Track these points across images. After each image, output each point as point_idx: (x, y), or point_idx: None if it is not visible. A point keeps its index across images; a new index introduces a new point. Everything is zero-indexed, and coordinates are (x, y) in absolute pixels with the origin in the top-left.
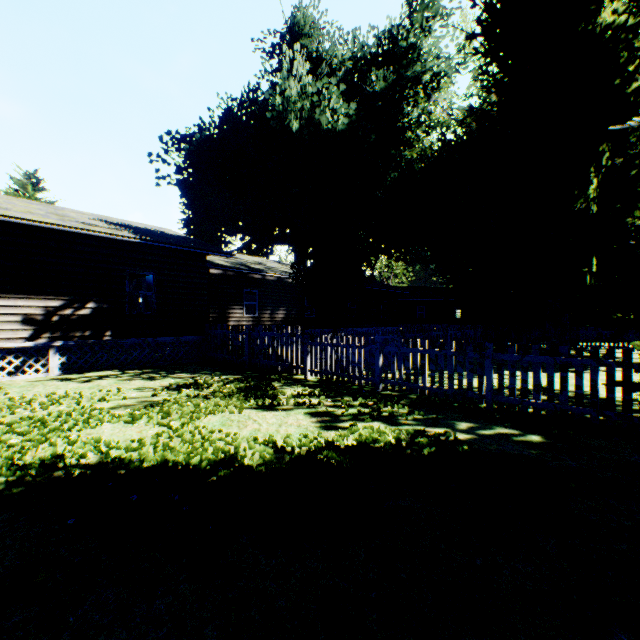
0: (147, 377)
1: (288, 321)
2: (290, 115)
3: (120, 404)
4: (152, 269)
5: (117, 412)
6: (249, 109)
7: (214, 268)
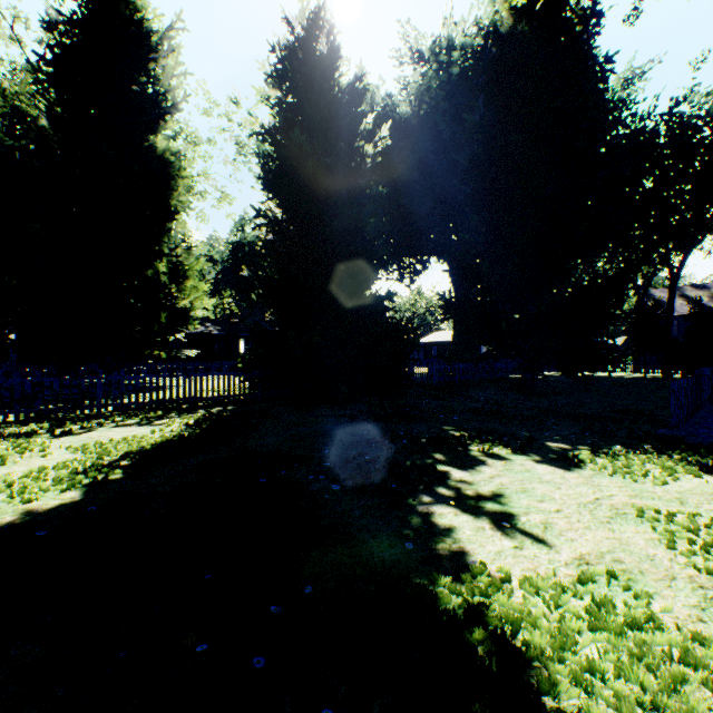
0: None
1: None
2: None
3: None
4: None
5: None
6: None
7: None
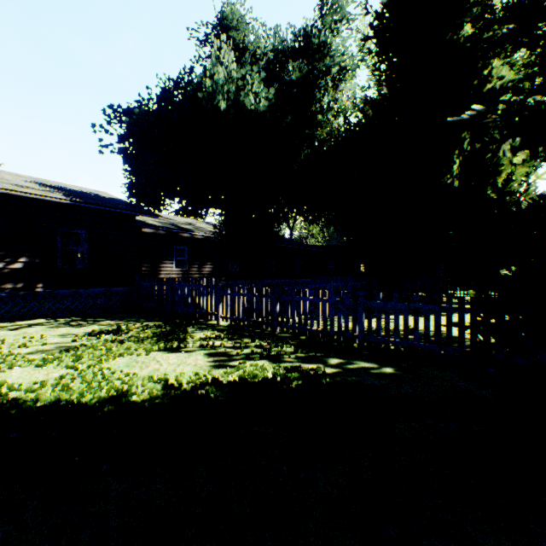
0: (75, 324)
1: (214, 274)
2: (218, 96)
3: (39, 349)
4: (84, 227)
5: (33, 357)
6: (184, 89)
7: (145, 227)
